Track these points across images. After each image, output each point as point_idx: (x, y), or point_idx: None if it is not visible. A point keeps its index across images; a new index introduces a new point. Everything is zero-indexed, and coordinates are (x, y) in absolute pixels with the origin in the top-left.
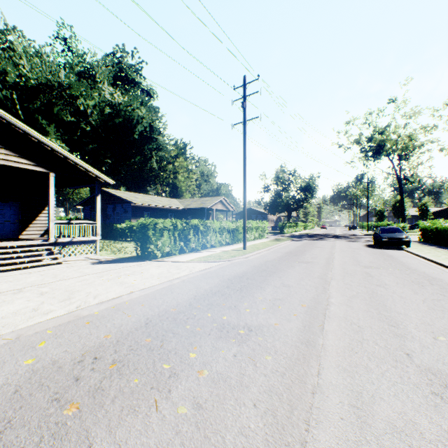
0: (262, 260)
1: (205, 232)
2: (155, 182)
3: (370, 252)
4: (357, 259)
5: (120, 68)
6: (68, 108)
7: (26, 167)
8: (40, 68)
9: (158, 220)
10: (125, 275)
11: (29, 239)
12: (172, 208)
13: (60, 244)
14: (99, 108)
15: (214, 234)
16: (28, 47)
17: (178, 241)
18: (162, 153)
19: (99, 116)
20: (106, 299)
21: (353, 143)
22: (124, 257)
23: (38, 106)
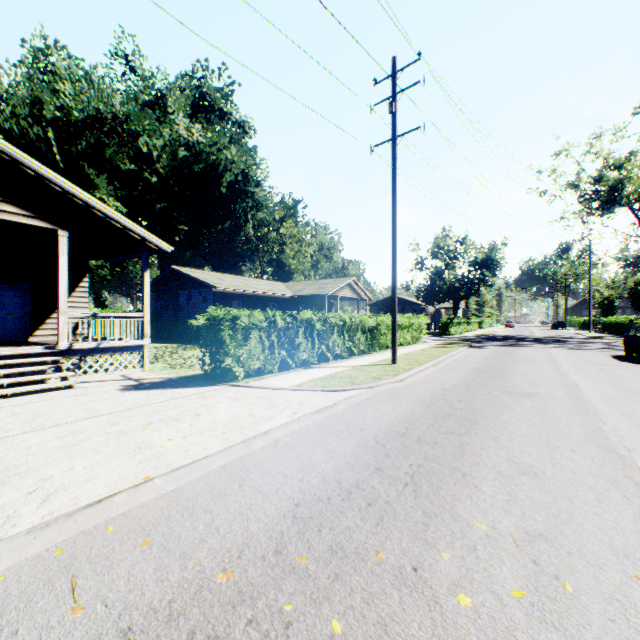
0: (434, 388)
1: (324, 333)
2: (252, 258)
3: (638, 372)
4: (629, 388)
5: (202, 93)
6: (126, 150)
7: (16, 220)
8: (87, 94)
9: (240, 312)
10: (161, 421)
11: (35, 344)
12: (275, 295)
13: (79, 353)
14: (169, 150)
15: (340, 336)
16: (73, 68)
17: (278, 349)
18: (261, 215)
19: (170, 161)
20: (68, 508)
21: (566, 187)
22: (184, 377)
23: (83, 149)
